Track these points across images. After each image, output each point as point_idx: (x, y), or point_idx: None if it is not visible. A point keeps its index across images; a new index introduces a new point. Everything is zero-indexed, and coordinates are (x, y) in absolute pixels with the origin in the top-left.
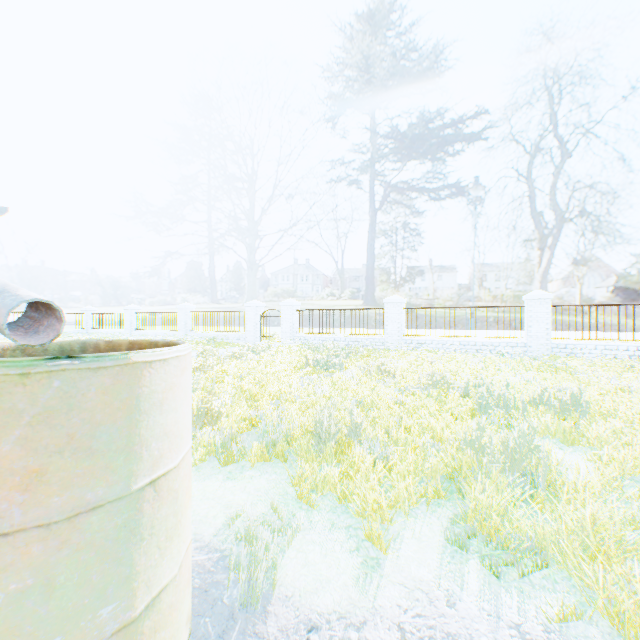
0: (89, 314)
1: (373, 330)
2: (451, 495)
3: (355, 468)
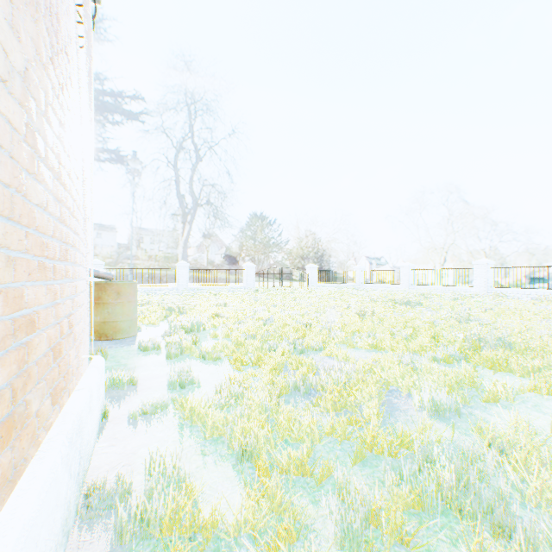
0: None
1: None
2: (166, 319)
3: (140, 318)
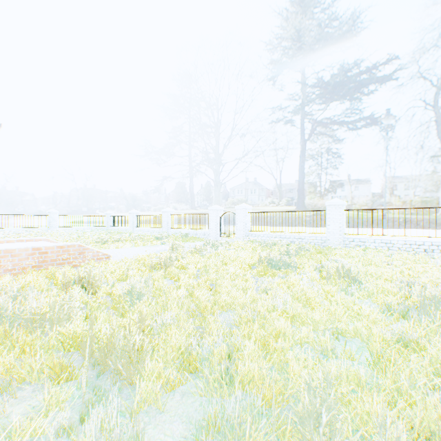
0: (109, 216)
1: (307, 228)
2: None
3: None
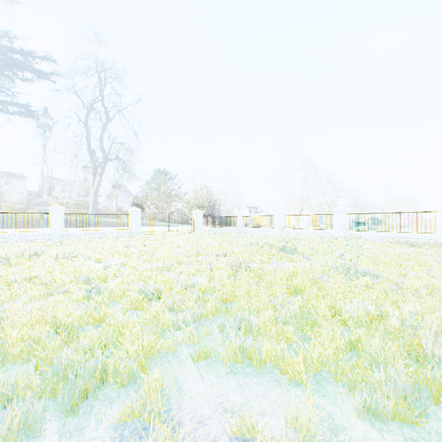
0: None
1: None
2: None
3: None
